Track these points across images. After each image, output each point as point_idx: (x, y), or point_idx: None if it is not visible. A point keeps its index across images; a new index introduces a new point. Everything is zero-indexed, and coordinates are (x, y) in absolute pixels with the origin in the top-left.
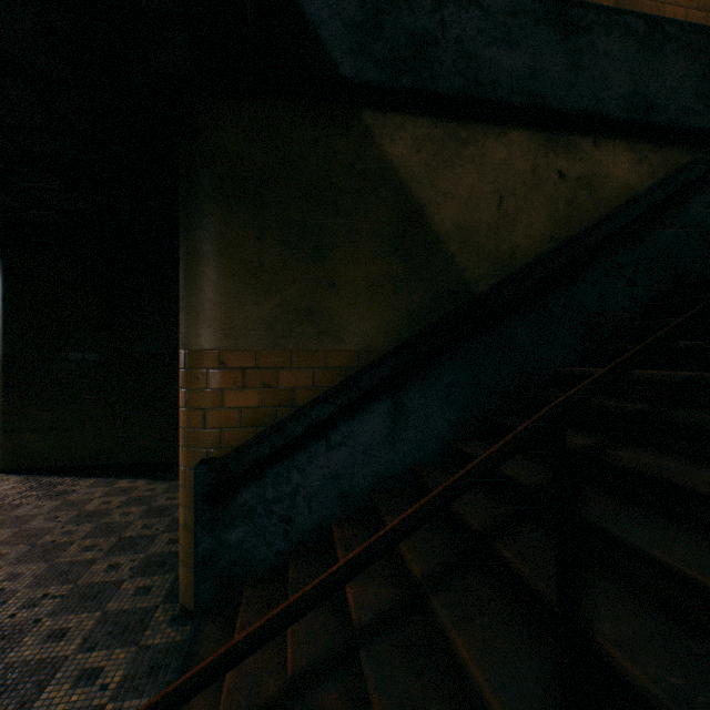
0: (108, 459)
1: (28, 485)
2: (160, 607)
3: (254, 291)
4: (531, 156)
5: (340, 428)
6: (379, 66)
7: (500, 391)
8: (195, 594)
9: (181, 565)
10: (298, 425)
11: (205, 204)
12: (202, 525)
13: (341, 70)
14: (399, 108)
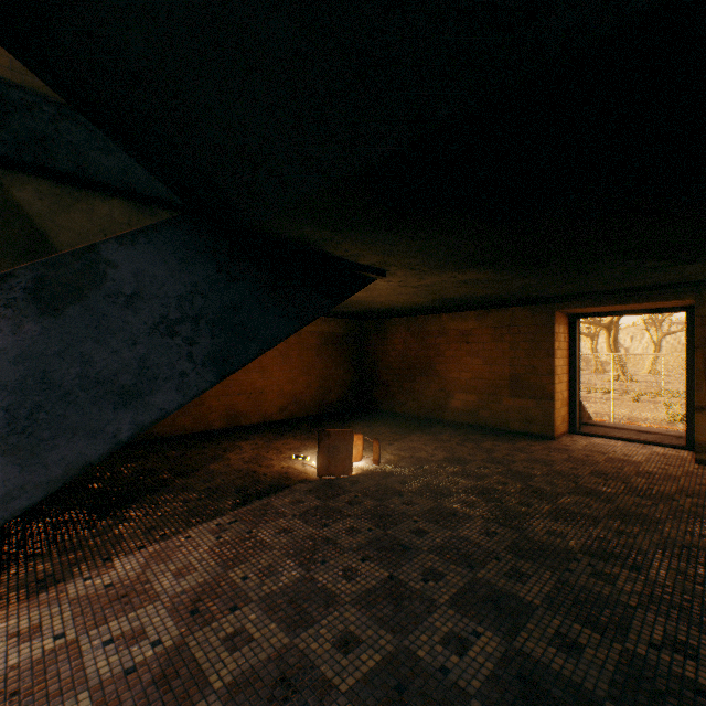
0: None
1: None
2: None
3: None
4: (129, 215)
5: None
6: (7, 145)
7: None
8: None
9: None
10: None
11: None
12: None
13: None
14: (27, 171)
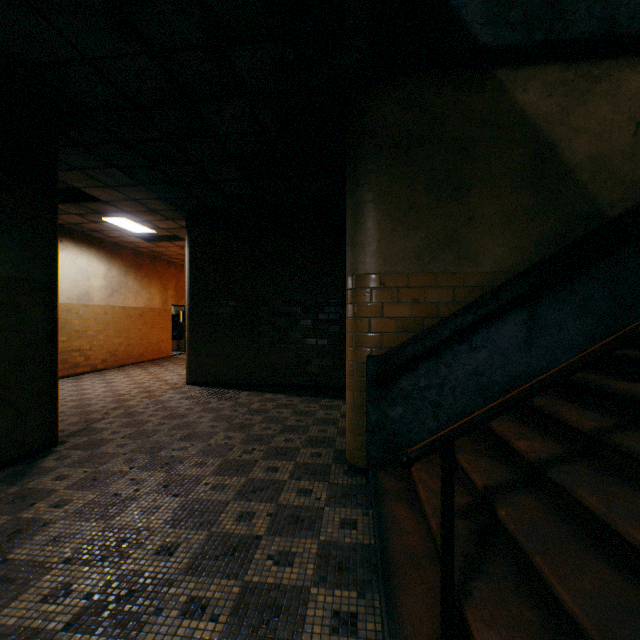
0: (253, 380)
1: (208, 392)
2: (332, 465)
3: (406, 227)
4: None
5: (479, 334)
6: (514, 28)
7: (639, 305)
8: (366, 452)
9: (349, 434)
10: (445, 330)
11: (369, 165)
12: (371, 401)
13: (479, 40)
14: (530, 61)
